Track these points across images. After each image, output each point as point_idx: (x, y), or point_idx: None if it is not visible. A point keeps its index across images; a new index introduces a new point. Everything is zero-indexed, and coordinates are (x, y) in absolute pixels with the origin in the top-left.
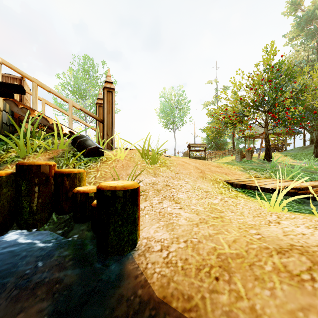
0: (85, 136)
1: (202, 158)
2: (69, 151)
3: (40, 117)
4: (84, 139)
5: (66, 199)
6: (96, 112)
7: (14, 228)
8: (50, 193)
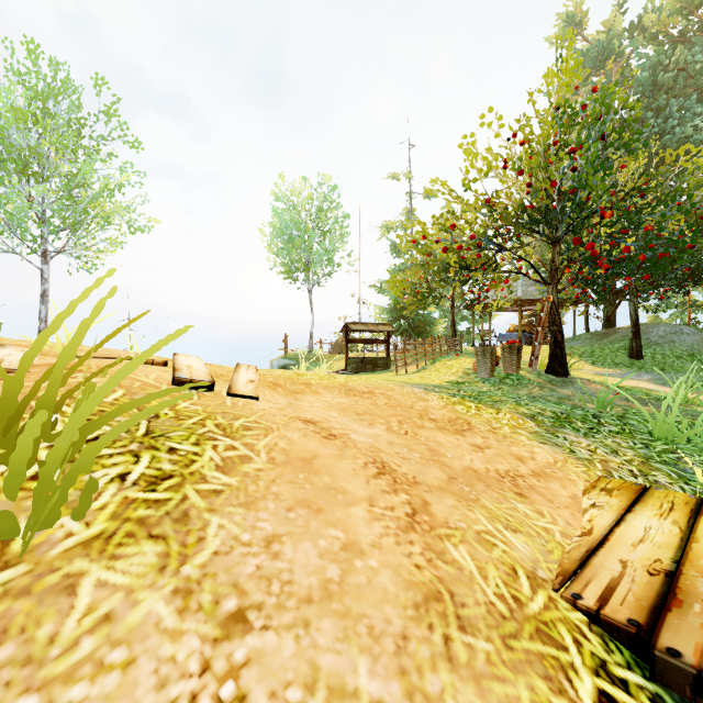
0: None
1: (381, 363)
2: None
3: None
4: None
5: None
6: None
7: None
8: None
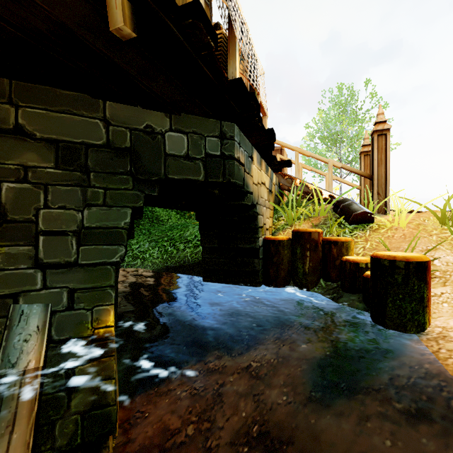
0: (349, 199)
1: None
2: (331, 218)
3: (301, 184)
4: (347, 204)
5: (333, 267)
6: (360, 164)
7: (291, 284)
8: (318, 258)
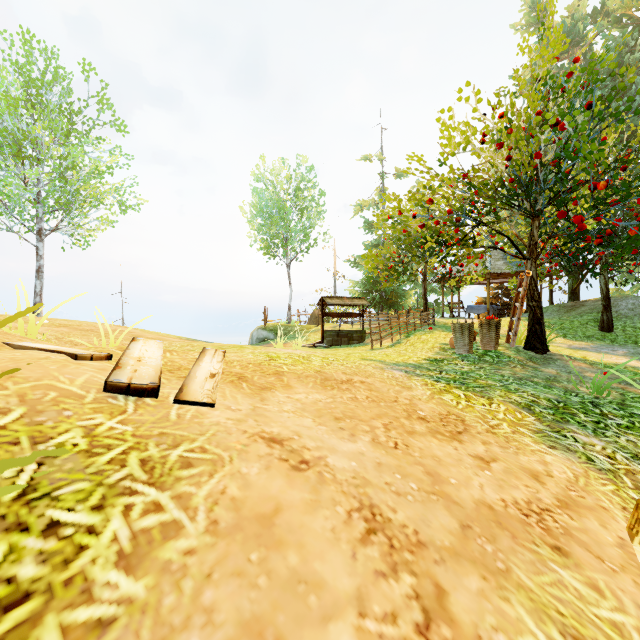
0: None
1: (356, 336)
2: None
3: None
4: None
5: None
6: None
7: None
8: None
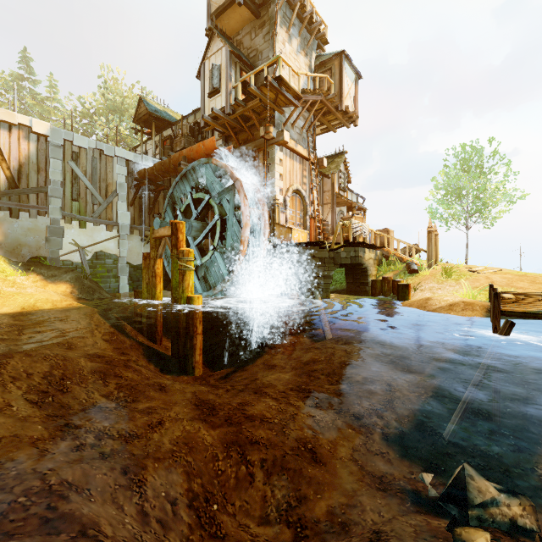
0: (411, 263)
1: None
2: (403, 271)
3: (393, 254)
4: (409, 265)
5: (395, 289)
6: None
7: (381, 296)
8: (390, 286)
